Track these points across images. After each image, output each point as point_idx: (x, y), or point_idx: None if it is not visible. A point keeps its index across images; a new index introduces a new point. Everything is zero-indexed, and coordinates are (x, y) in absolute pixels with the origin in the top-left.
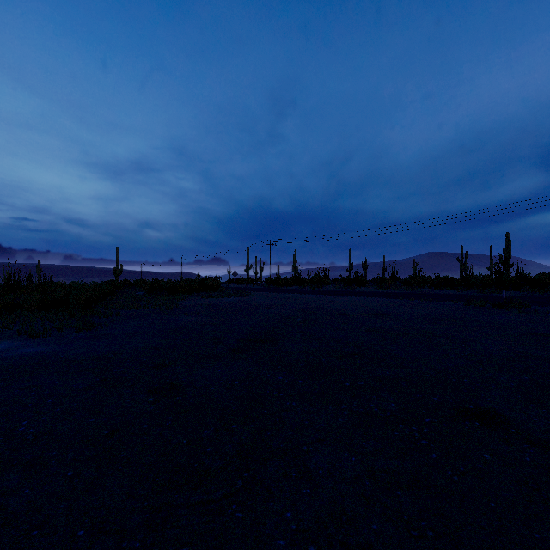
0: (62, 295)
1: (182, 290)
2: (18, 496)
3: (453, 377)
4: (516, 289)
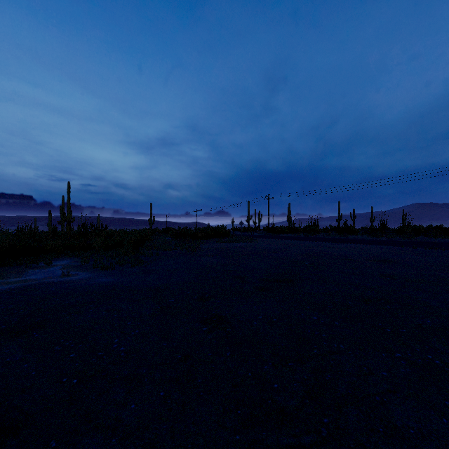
0: (117, 239)
1: (200, 236)
2: (127, 410)
3: None
4: None
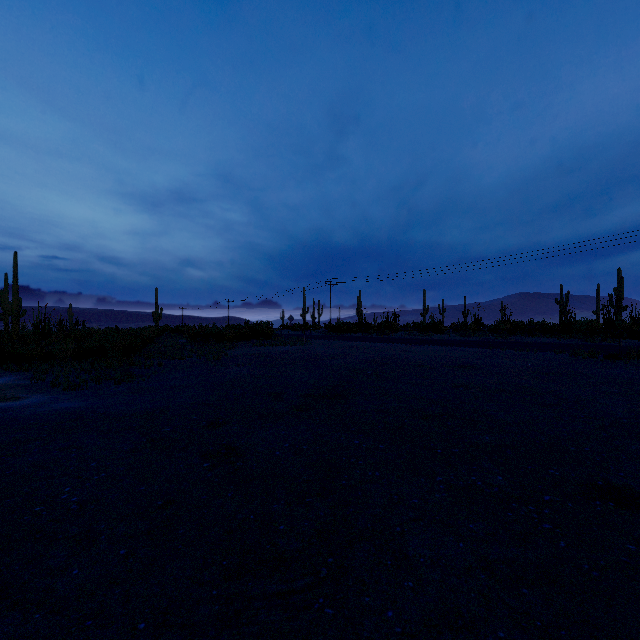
0: (97, 342)
1: (230, 338)
2: (66, 577)
3: (570, 445)
4: (632, 337)
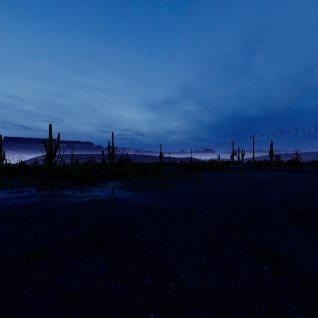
0: (143, 168)
1: (199, 168)
2: None
3: None
4: None
